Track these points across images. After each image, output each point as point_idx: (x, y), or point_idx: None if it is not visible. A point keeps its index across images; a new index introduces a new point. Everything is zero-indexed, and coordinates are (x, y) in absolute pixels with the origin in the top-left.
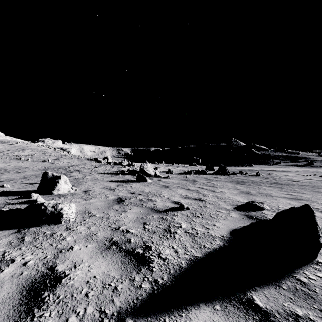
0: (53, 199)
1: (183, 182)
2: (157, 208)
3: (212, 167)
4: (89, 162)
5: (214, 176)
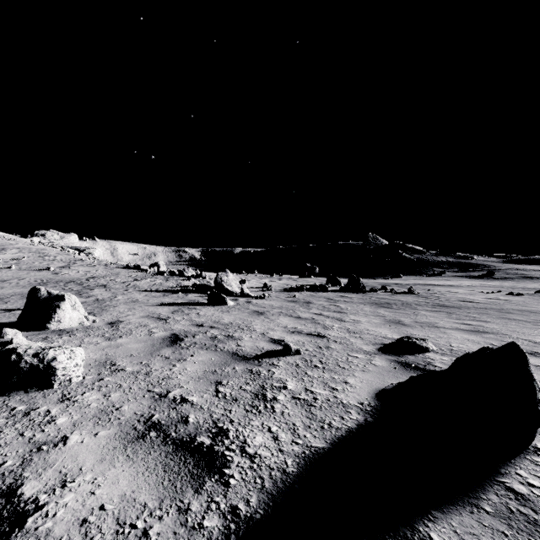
0: (46, 339)
1: (290, 306)
2: (242, 351)
3: (336, 280)
4: (126, 271)
5: (340, 294)
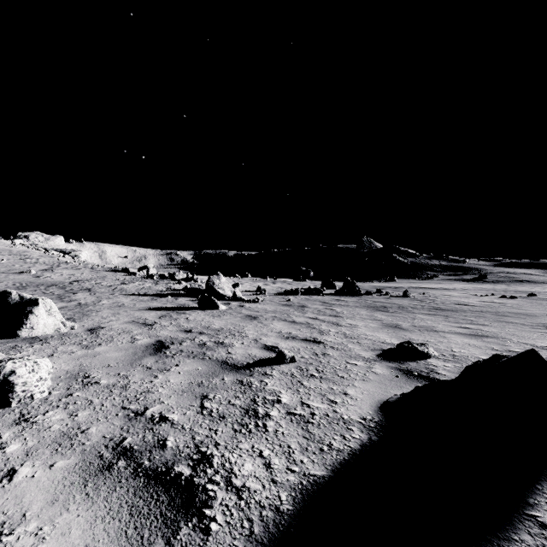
0: (14, 348)
1: (284, 310)
2: (232, 360)
3: (331, 284)
4: (113, 274)
5: (335, 298)
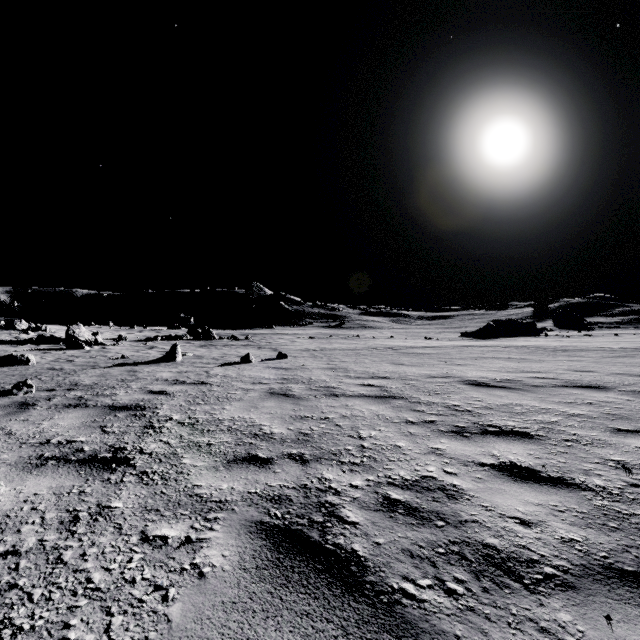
0: None
1: (138, 348)
2: (102, 359)
3: (196, 331)
4: None
5: (189, 342)
